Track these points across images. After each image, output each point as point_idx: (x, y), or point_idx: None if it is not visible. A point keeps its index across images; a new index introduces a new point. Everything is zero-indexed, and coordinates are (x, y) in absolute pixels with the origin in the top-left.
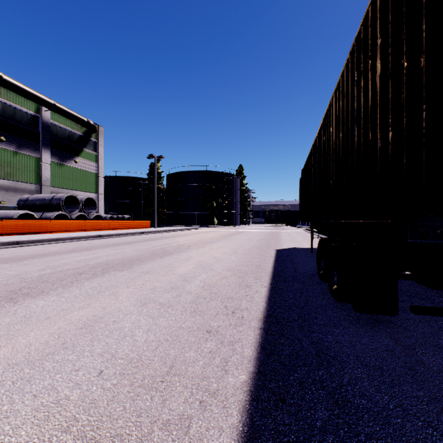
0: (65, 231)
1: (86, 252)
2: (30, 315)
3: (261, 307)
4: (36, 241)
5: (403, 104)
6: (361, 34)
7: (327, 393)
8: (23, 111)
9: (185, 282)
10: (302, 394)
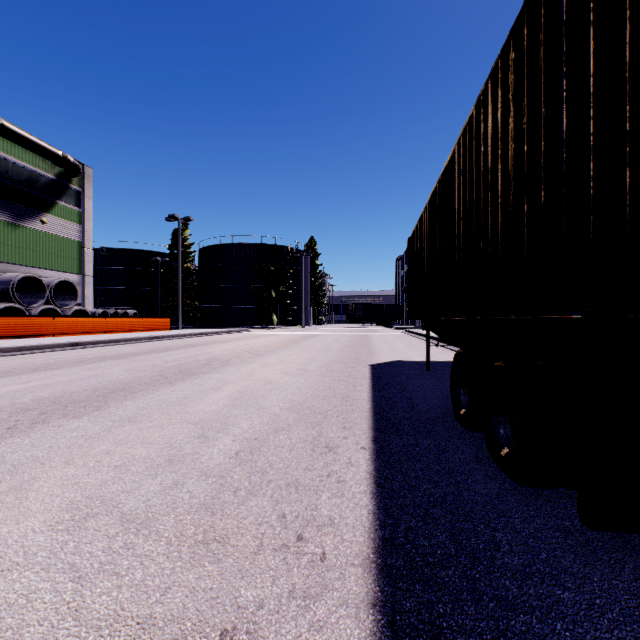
0: (15, 336)
1: (30, 376)
2: None
3: (365, 514)
4: None
5: None
6: None
7: None
8: None
9: (202, 443)
10: None
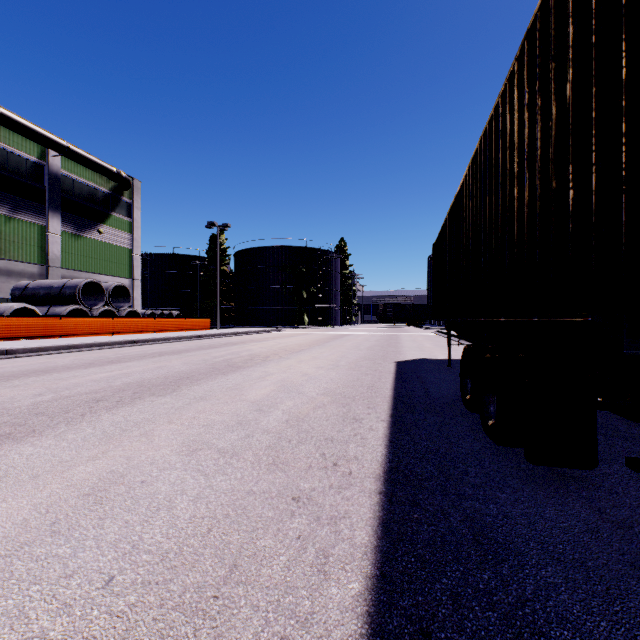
0: (82, 334)
1: (110, 367)
2: (6, 472)
3: (380, 455)
4: (36, 350)
5: (622, 123)
6: (538, 24)
7: (502, 617)
8: (20, 156)
9: (260, 414)
10: (458, 619)
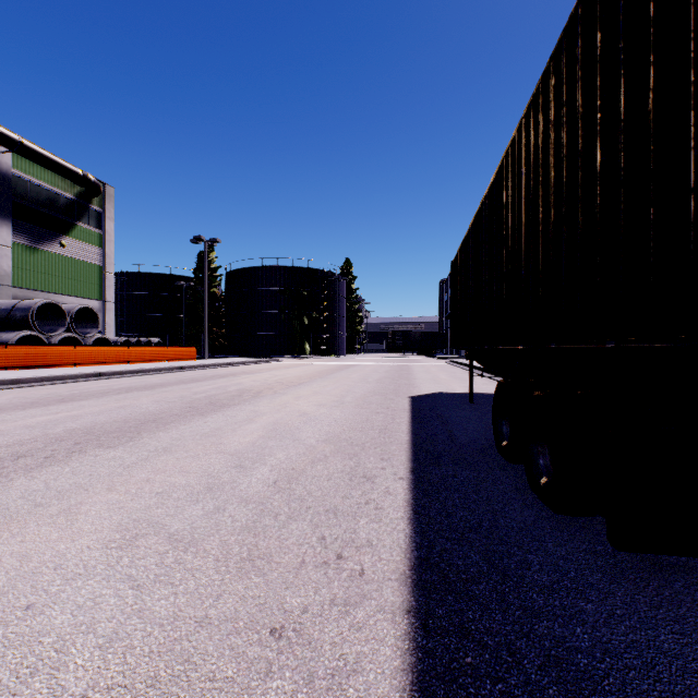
0: (35, 366)
1: (57, 407)
2: None
3: (402, 537)
4: None
5: None
6: None
7: None
8: None
9: (240, 473)
10: None
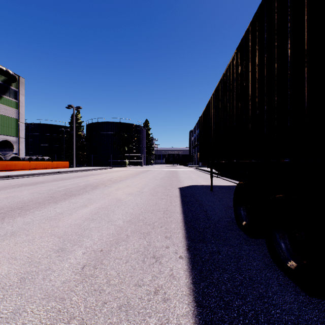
0: None
1: None
2: None
3: None
4: None
5: None
6: None
7: None
8: None
9: (58, 257)
10: None
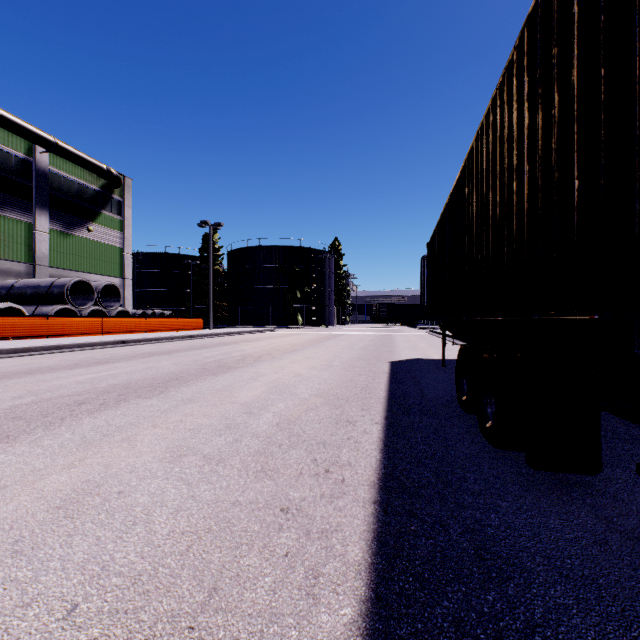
0: (70, 334)
1: (97, 368)
2: None
3: (374, 461)
4: (21, 351)
5: (636, 104)
6: (539, 9)
7: None
8: (6, 151)
9: (250, 417)
10: None
